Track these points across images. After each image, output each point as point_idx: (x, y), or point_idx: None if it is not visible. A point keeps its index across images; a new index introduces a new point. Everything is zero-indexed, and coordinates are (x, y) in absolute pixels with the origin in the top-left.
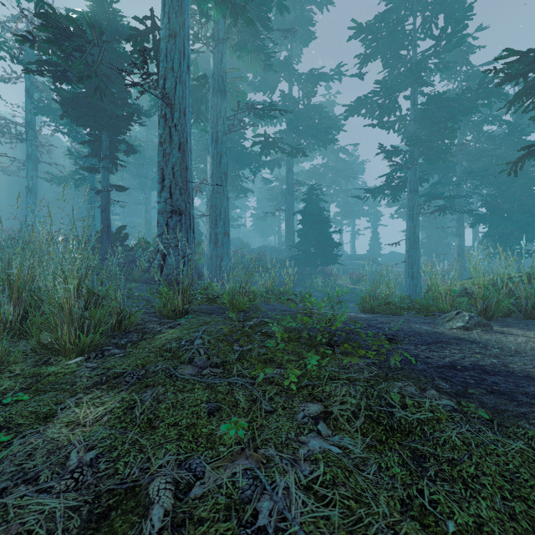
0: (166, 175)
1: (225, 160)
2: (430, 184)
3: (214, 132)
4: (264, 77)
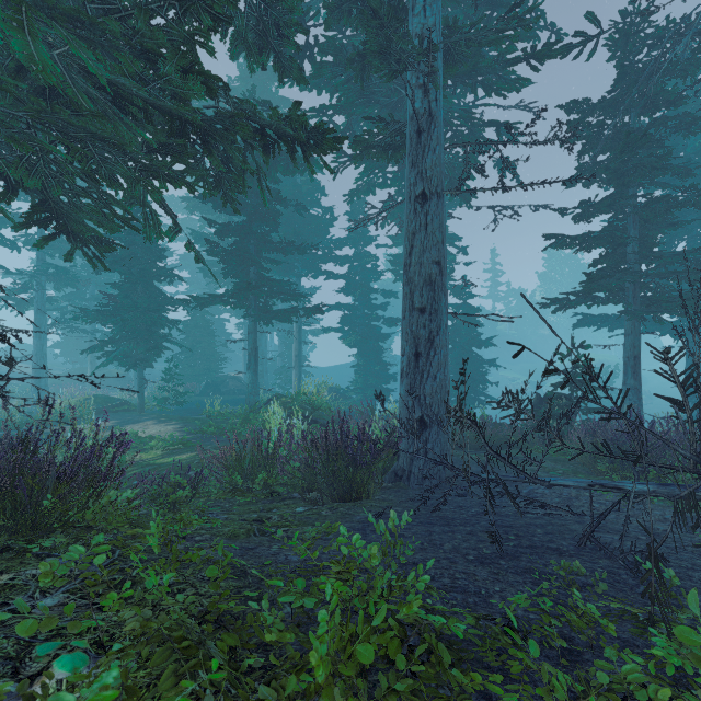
0: None
1: None
2: None
3: None
4: None
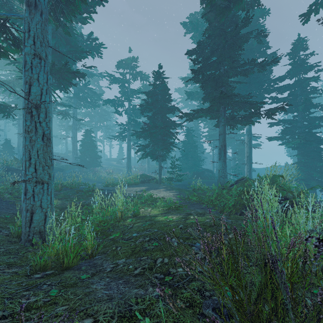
0: None
1: None
2: None
3: None
4: None
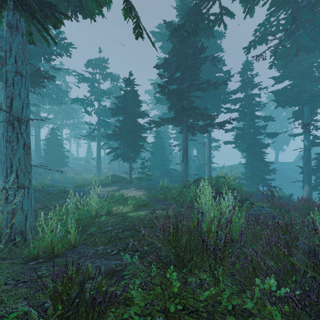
0: None
1: None
2: None
3: None
4: None
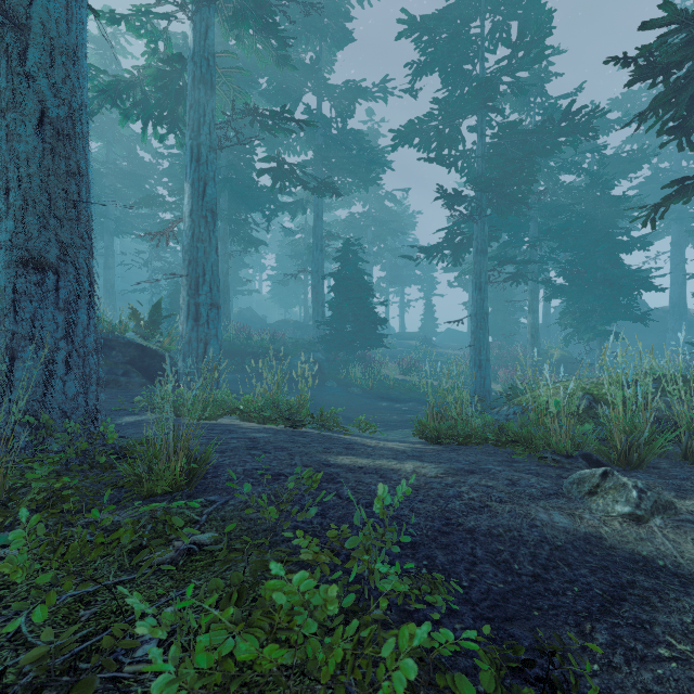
0: (14, 182)
1: (212, 191)
2: (494, 245)
3: (194, 145)
4: (282, 83)
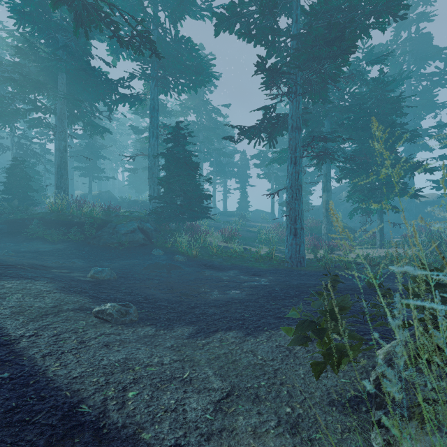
0: None
1: None
2: None
3: None
4: None
